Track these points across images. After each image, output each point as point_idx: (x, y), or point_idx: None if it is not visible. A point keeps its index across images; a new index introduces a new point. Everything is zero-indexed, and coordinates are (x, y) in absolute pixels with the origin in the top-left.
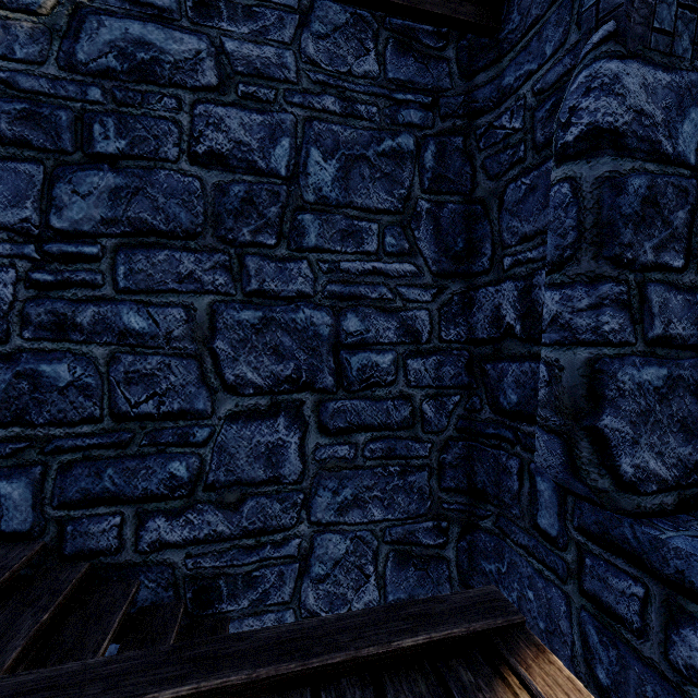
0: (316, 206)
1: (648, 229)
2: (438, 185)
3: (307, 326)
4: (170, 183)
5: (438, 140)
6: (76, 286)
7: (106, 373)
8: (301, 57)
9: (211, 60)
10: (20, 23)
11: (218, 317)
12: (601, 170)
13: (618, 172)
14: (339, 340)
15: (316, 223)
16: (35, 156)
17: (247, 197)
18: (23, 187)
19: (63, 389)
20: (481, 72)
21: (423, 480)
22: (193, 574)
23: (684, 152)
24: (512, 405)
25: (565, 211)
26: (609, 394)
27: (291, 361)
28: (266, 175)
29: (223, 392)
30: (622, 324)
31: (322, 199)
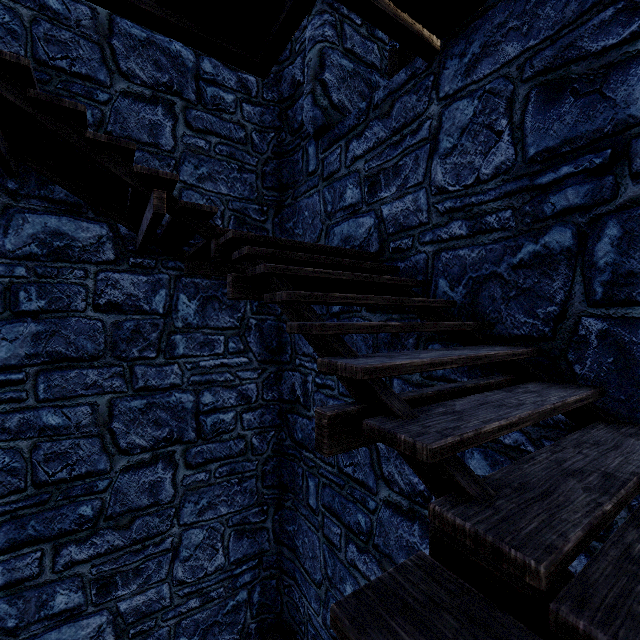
0: None
1: None
2: None
3: (177, 56)
4: None
5: None
6: None
7: (29, 28)
8: None
9: None
10: None
11: (115, 26)
12: None
13: None
14: (199, 74)
15: None
16: None
17: None
18: None
19: None
20: None
21: (253, 179)
22: None
23: None
24: (299, 123)
25: None
26: (327, 64)
27: (167, 74)
28: None
29: (118, 75)
30: (333, 35)
31: None
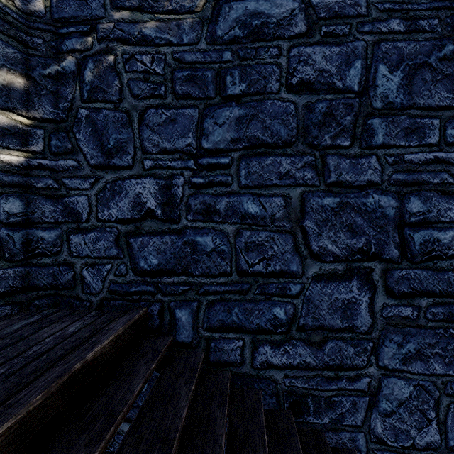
0: (383, 111)
1: None
2: None
3: (375, 208)
4: (274, 109)
5: None
6: (216, 185)
7: (233, 243)
8: None
9: (301, 14)
10: (185, 21)
11: (306, 203)
12: None
13: None
14: (403, 219)
15: (383, 124)
16: (193, 103)
17: (327, 112)
18: (187, 124)
19: (209, 253)
20: None
21: None
22: (289, 390)
23: None
24: None
25: None
26: None
27: (362, 236)
28: (342, 92)
29: (310, 258)
30: None
31: (388, 104)
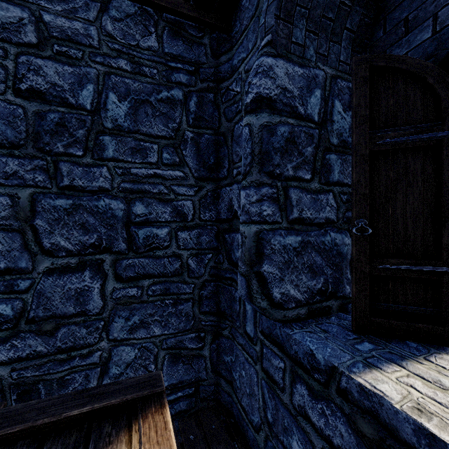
0: (113, 131)
1: (289, 157)
2: (199, 123)
3: (106, 210)
4: None
5: (199, 94)
6: None
7: None
8: (102, 31)
9: (31, 25)
10: None
11: (38, 204)
12: (262, 121)
13: (272, 123)
14: (130, 219)
15: (113, 142)
16: None
17: (60, 122)
18: None
19: None
20: (223, 55)
21: (189, 308)
22: (17, 382)
23: (311, 113)
24: (236, 259)
25: (247, 143)
26: (266, 252)
27: (95, 233)
28: (75, 108)
29: (41, 255)
30: (274, 211)
31: (117, 126)
